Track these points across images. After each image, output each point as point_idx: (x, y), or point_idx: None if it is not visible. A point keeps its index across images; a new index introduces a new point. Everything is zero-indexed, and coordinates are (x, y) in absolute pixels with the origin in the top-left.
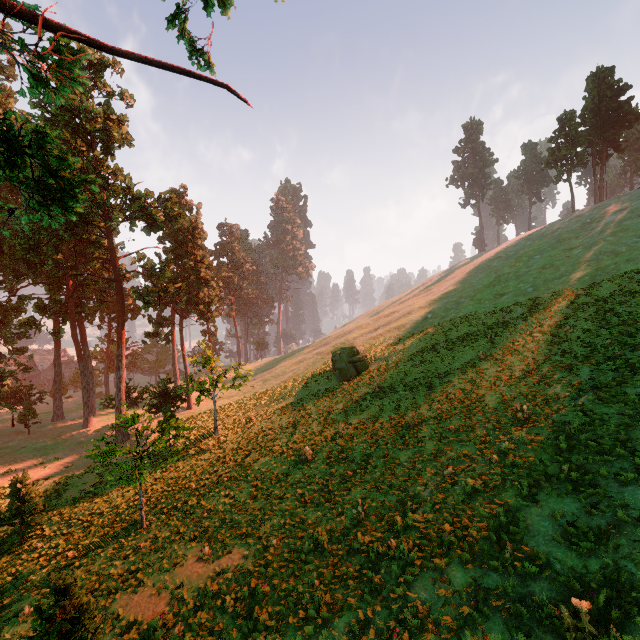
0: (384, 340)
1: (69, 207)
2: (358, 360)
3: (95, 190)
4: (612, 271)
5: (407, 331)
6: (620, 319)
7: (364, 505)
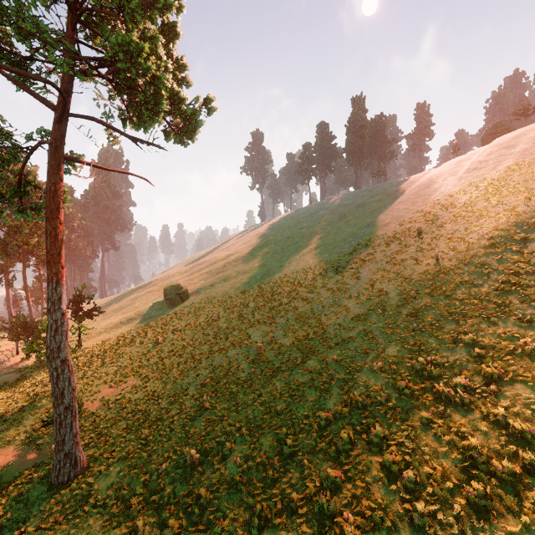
0: (198, 280)
1: None
2: (182, 293)
3: None
4: (314, 243)
5: (213, 274)
6: (308, 267)
7: (193, 352)
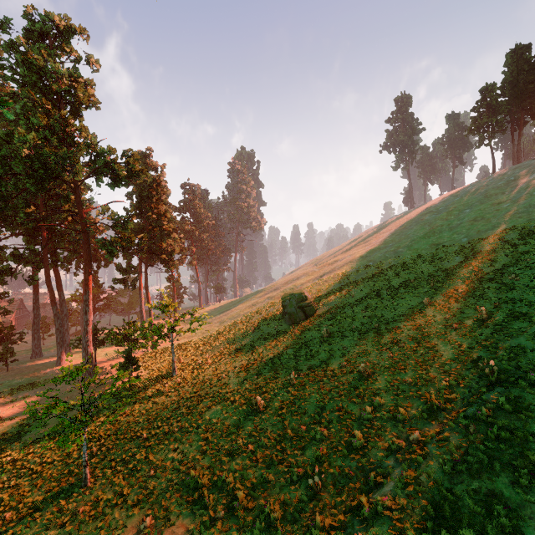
0: (329, 286)
1: None
2: (306, 305)
3: (9, 117)
4: None
5: (350, 278)
6: None
7: (320, 470)
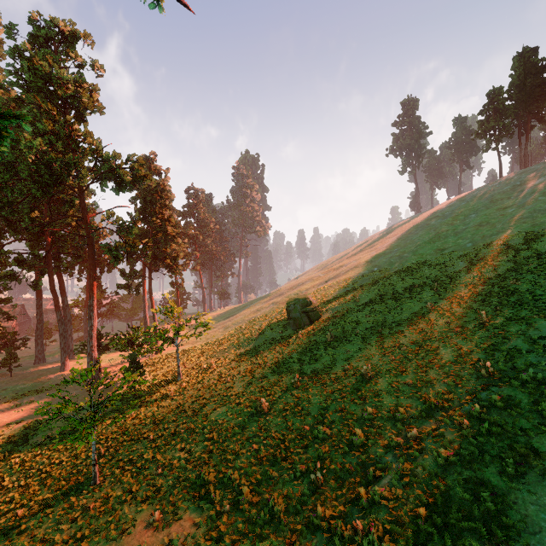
0: (334, 291)
1: None
2: (311, 310)
3: (27, 129)
4: None
5: (355, 283)
6: None
7: (322, 467)
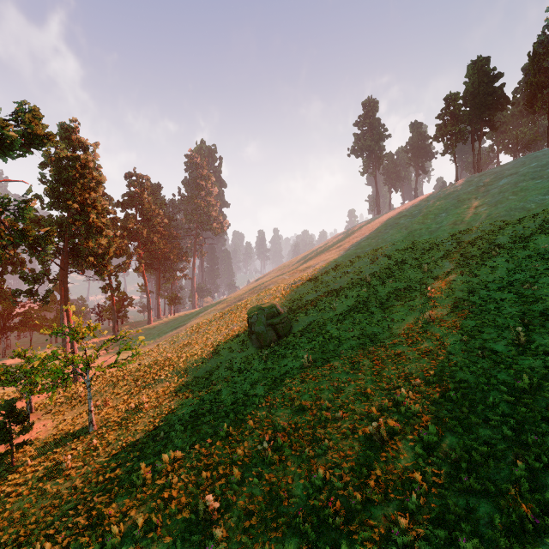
0: (304, 296)
1: None
2: (279, 322)
3: None
4: (534, 225)
5: (327, 286)
6: None
7: None
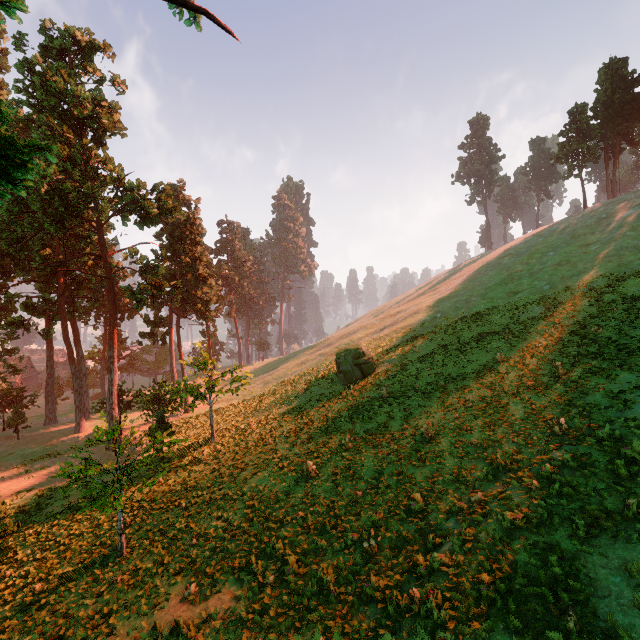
0: (391, 341)
1: (15, 178)
2: (364, 362)
3: (53, 160)
4: (637, 267)
5: (415, 331)
6: None
7: (376, 535)
